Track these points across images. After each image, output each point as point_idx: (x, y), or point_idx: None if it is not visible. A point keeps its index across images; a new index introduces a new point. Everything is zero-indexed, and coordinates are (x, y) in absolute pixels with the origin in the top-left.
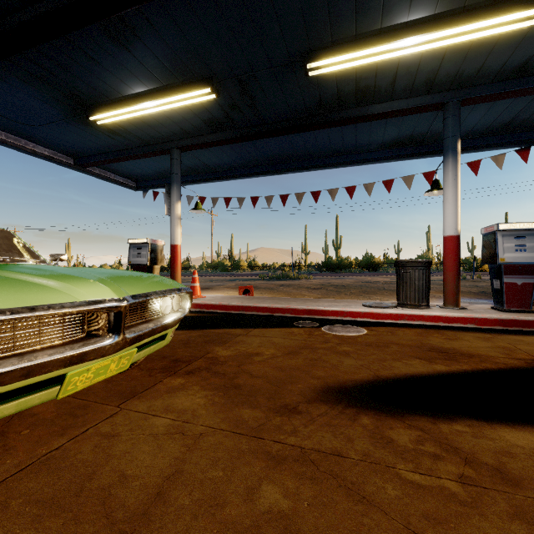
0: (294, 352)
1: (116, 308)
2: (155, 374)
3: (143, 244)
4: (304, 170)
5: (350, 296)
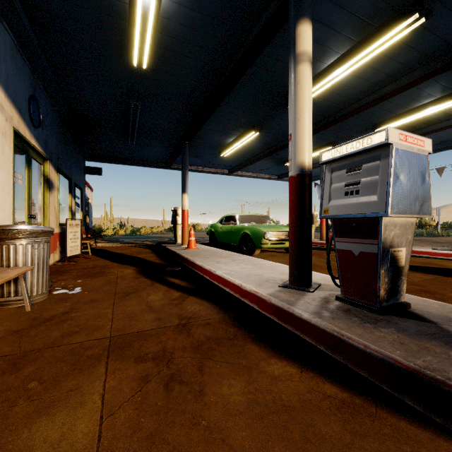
0: None
1: None
2: None
3: None
4: None
5: None
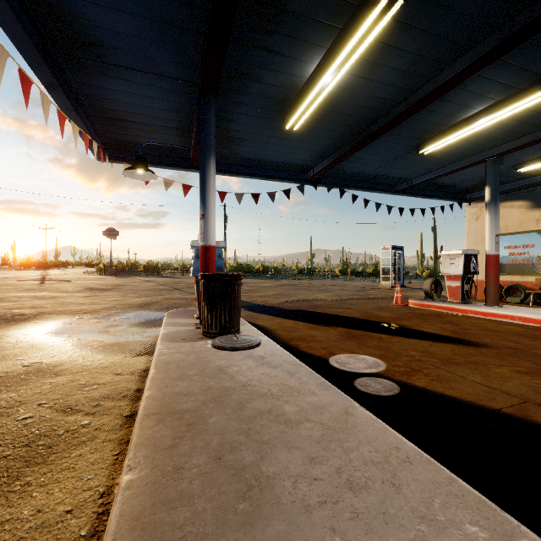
0: (473, 363)
1: None
2: None
3: None
4: None
5: None
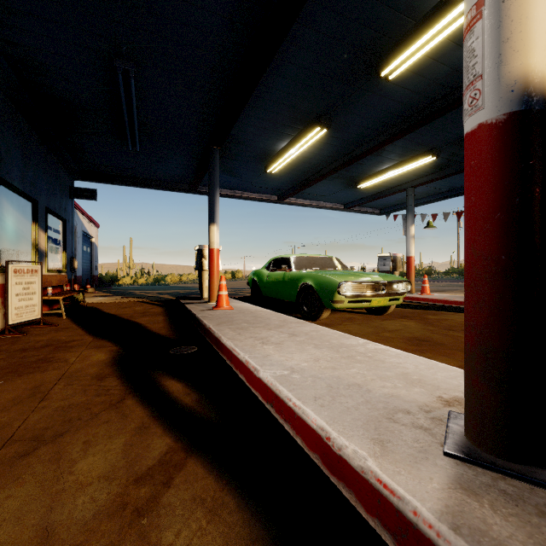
0: None
1: (384, 283)
2: (395, 317)
3: (386, 257)
4: None
5: None
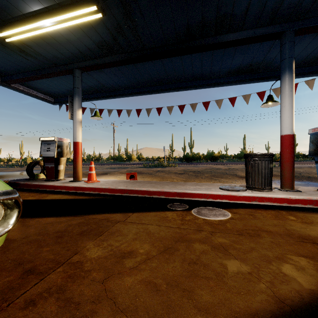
0: (169, 248)
1: None
2: None
3: (51, 141)
4: (173, 90)
5: (205, 179)
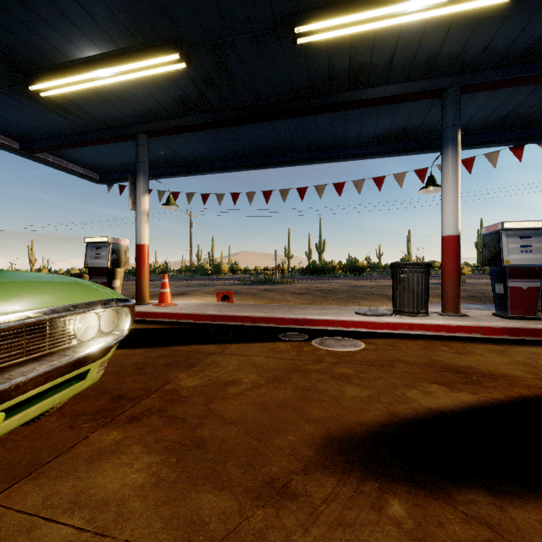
0: (280, 378)
1: None
2: (81, 423)
3: (102, 244)
4: (289, 165)
5: (339, 302)
